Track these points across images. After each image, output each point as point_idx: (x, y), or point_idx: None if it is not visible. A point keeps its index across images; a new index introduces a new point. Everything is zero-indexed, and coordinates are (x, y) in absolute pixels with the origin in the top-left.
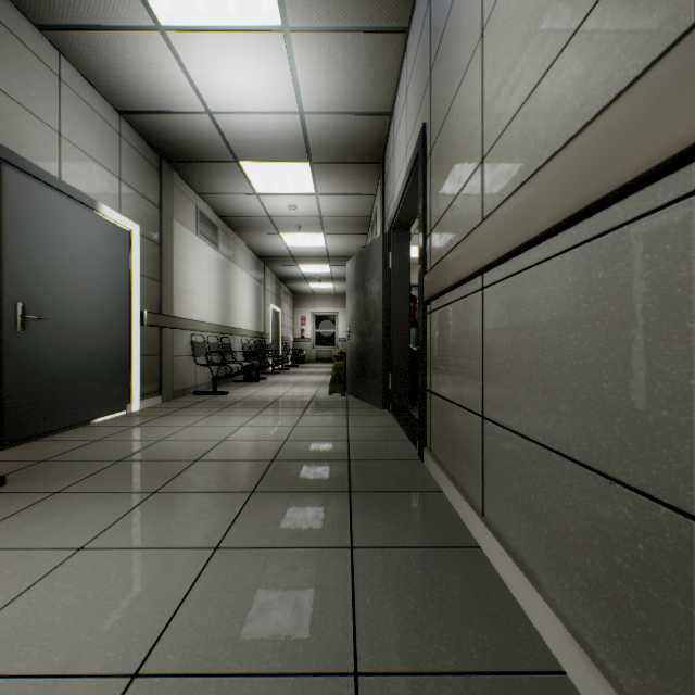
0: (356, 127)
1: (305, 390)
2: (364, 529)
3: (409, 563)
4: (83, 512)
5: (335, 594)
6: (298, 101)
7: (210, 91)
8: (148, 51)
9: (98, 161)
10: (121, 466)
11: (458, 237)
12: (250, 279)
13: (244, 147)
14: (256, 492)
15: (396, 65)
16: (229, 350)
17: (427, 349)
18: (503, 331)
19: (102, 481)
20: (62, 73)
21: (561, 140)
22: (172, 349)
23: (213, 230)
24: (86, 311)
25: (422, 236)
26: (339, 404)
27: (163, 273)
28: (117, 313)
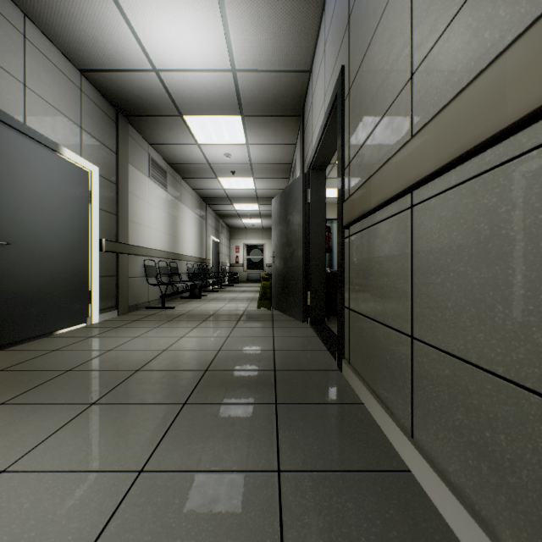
0: (280, 84)
1: (238, 305)
2: (290, 447)
3: (340, 492)
4: (19, 426)
5: (261, 537)
6: (230, 60)
7: (155, 51)
8: (100, 13)
9: (60, 111)
10: (68, 376)
11: (381, 161)
12: (194, 215)
13: (187, 102)
14: (188, 404)
15: (315, 25)
16: (176, 272)
17: (345, 270)
18: (440, 248)
19: (47, 392)
20: (27, 32)
21: (540, 7)
22: (127, 271)
23: (163, 174)
24: (49, 238)
25: (341, 168)
26: (266, 317)
27: (119, 208)
28: (78, 240)
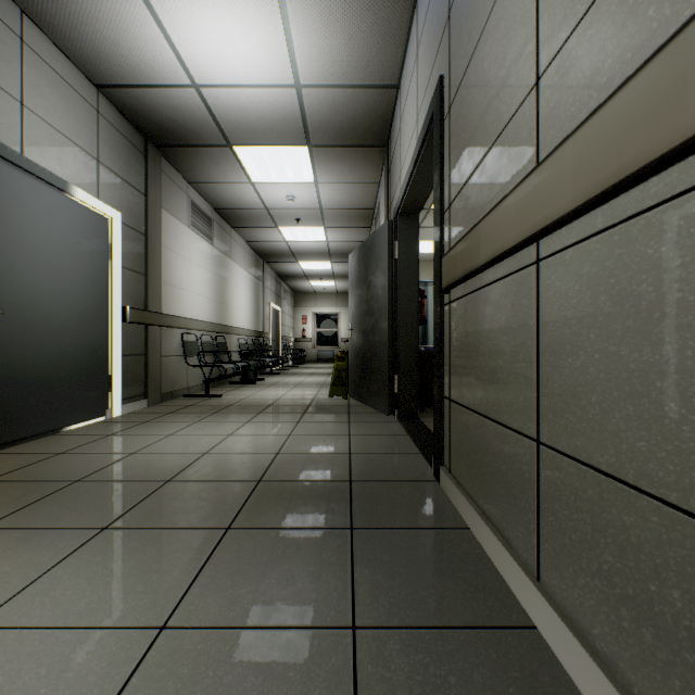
0: (359, 103)
1: (304, 392)
2: (370, 592)
3: (438, 659)
4: (1, 560)
5: None
6: (293, 72)
7: (195, 60)
8: (121, 8)
9: (70, 138)
10: (75, 489)
11: (494, 200)
12: (248, 276)
13: (237, 127)
14: (233, 529)
15: (405, 25)
16: (225, 349)
17: (445, 347)
18: (580, 319)
19: (45, 511)
20: (25, 34)
21: None
22: (159, 348)
23: (207, 223)
24: (55, 305)
25: (439, 211)
26: (340, 408)
27: (149, 266)
28: (94, 308)
